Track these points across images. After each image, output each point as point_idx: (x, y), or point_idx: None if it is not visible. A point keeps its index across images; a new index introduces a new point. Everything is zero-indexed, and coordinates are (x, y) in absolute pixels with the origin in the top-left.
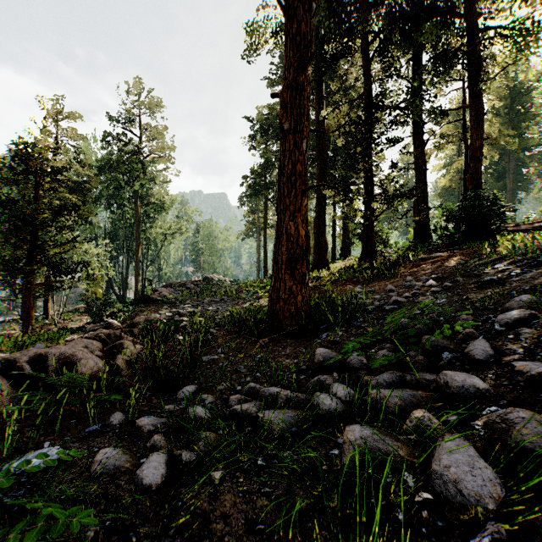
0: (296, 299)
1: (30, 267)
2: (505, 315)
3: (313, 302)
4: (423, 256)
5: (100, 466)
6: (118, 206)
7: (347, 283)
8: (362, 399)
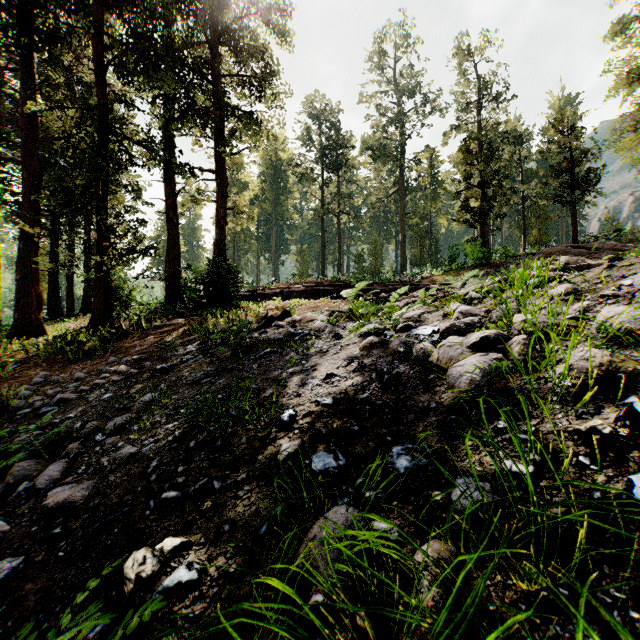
0: None
1: None
2: (113, 422)
3: None
4: (160, 323)
5: None
6: None
7: (44, 363)
8: None
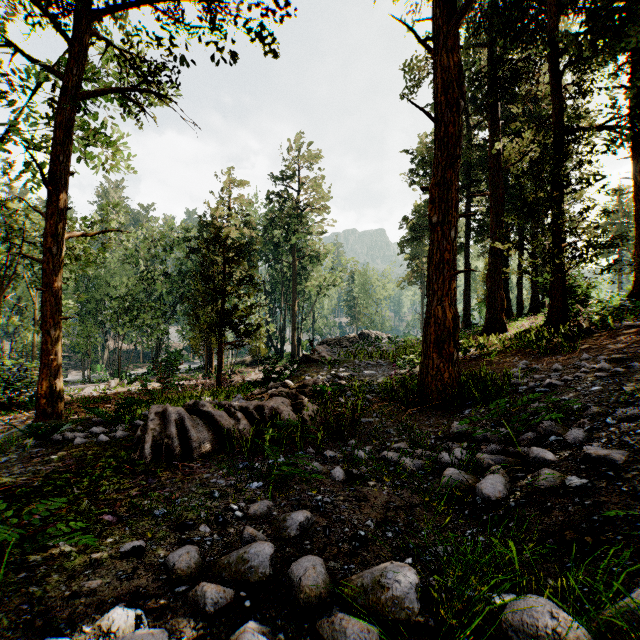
0: (443, 376)
1: (223, 331)
2: (621, 410)
3: (462, 379)
4: (630, 322)
5: (311, 469)
6: (276, 260)
7: (517, 354)
8: (473, 460)
